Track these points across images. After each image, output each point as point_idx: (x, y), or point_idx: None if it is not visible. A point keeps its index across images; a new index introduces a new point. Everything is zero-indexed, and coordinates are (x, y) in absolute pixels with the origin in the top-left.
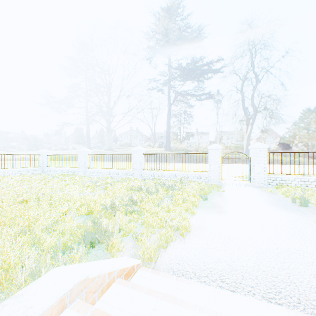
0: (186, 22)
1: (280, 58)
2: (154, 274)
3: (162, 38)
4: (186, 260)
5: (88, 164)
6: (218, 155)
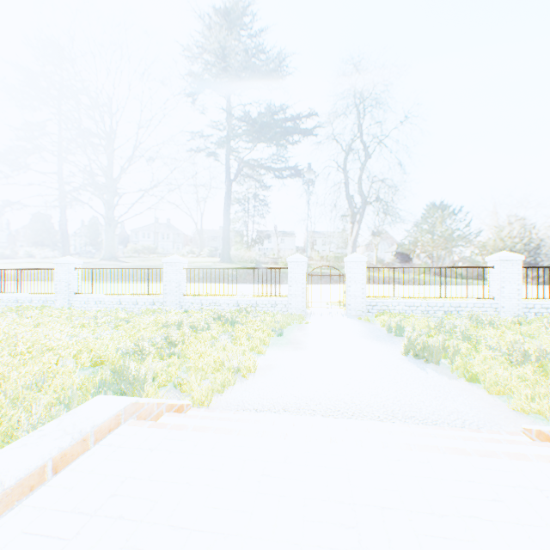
0: (258, 46)
1: (394, 126)
2: (208, 412)
3: (216, 66)
4: (248, 399)
5: (76, 287)
6: (303, 271)
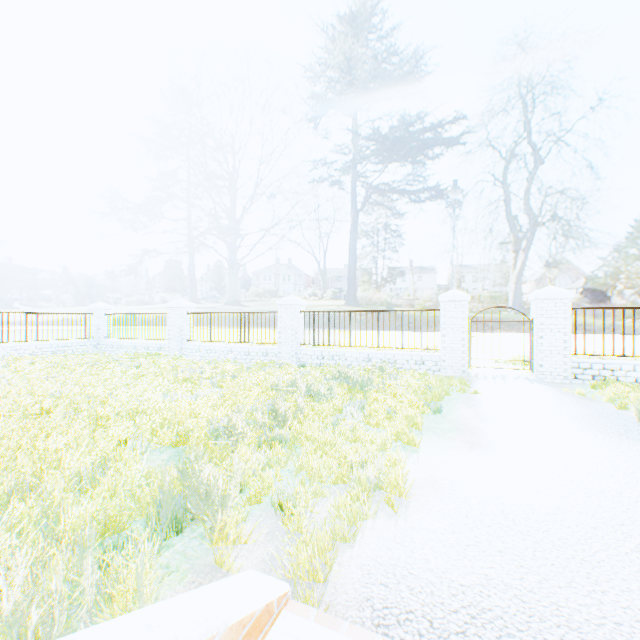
0: (390, 41)
1: (588, 109)
2: (323, 628)
3: (340, 76)
4: (406, 580)
5: (188, 333)
6: (463, 315)
